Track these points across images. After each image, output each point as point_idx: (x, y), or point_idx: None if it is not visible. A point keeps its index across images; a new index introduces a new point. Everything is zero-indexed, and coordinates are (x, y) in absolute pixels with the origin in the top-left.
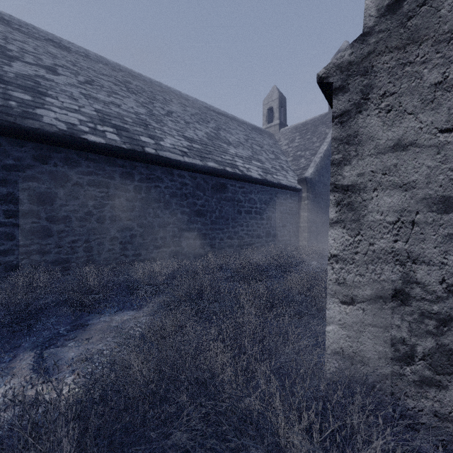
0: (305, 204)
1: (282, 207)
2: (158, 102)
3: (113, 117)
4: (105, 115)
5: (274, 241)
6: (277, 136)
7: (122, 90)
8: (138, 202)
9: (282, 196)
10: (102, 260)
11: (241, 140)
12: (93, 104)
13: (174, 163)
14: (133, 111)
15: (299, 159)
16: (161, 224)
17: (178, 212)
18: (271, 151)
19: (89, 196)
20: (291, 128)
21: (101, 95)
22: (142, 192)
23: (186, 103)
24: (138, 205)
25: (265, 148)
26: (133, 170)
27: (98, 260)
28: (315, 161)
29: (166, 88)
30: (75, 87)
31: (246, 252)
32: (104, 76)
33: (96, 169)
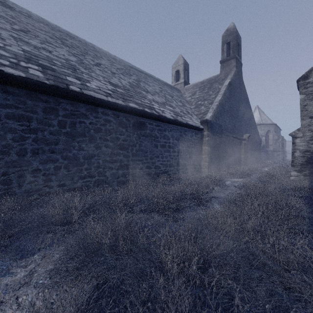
0: (206, 140)
1: (189, 142)
2: (90, 56)
3: (41, 58)
4: (32, 56)
5: (183, 169)
6: (182, 91)
7: (57, 43)
8: (62, 136)
9: (189, 134)
10: (23, 192)
11: (157, 90)
12: (21, 45)
13: (98, 102)
14: (64, 57)
15: (200, 107)
16: (86, 156)
17: (102, 146)
18: (179, 100)
19: (8, 129)
20: (193, 85)
21: (33, 41)
22: (67, 127)
23: (114, 61)
24: (62, 139)
25: (175, 98)
26: (57, 106)
27: (18, 192)
28: (212, 108)
29: (98, 49)
30: (6, 30)
31: (161, 179)
32: (42, 31)
33: (16, 102)
